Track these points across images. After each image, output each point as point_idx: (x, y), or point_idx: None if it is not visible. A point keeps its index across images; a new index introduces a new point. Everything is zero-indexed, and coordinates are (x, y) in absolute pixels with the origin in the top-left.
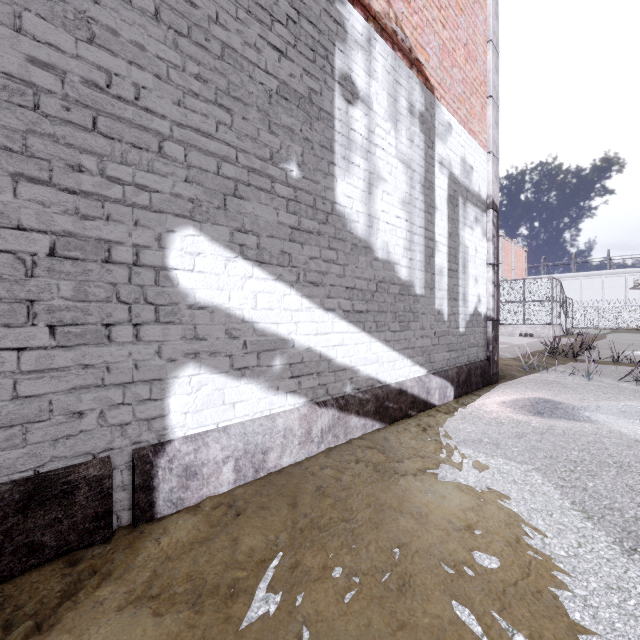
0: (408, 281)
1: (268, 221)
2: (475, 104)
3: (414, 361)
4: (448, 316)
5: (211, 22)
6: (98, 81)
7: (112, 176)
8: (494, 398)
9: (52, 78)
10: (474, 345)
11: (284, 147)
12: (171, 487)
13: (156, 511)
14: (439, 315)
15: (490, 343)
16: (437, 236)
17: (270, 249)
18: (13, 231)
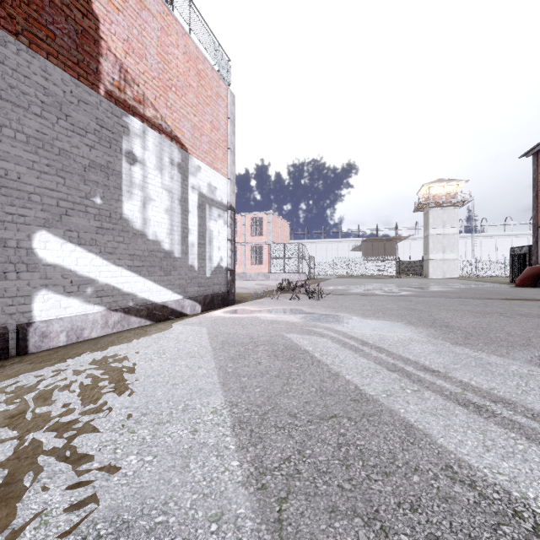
0: (170, 250)
1: (84, 225)
2: (218, 153)
3: (174, 291)
4: (198, 268)
5: (54, 140)
6: (1, 173)
7: (7, 211)
8: (222, 310)
9: None
10: (218, 284)
11: (93, 190)
12: (35, 340)
13: (29, 350)
14: (192, 268)
15: (229, 283)
16: (190, 226)
17: (85, 238)
18: None
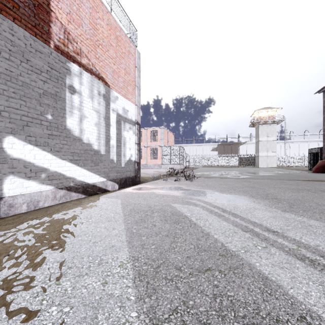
0: (98, 150)
1: (39, 133)
2: (129, 89)
3: (101, 176)
4: (116, 161)
5: (18, 75)
6: None
7: None
8: (131, 187)
9: None
10: (129, 171)
11: (46, 110)
12: (5, 209)
13: None
14: (112, 161)
15: (136, 170)
16: (111, 134)
17: (40, 141)
18: None
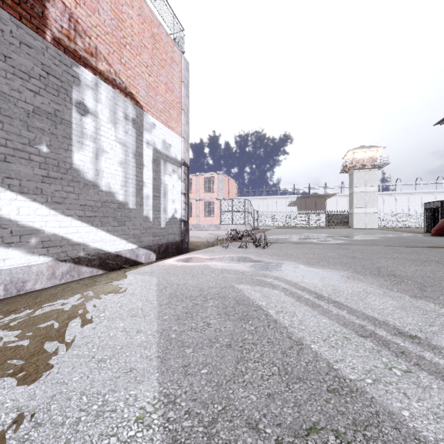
0: (124, 202)
1: (27, 173)
2: (173, 113)
3: (128, 241)
4: (153, 219)
5: None
6: None
7: None
8: (175, 258)
9: None
10: (172, 234)
11: (38, 137)
12: None
13: None
14: (146, 218)
15: (183, 233)
16: (145, 179)
17: (28, 186)
18: None
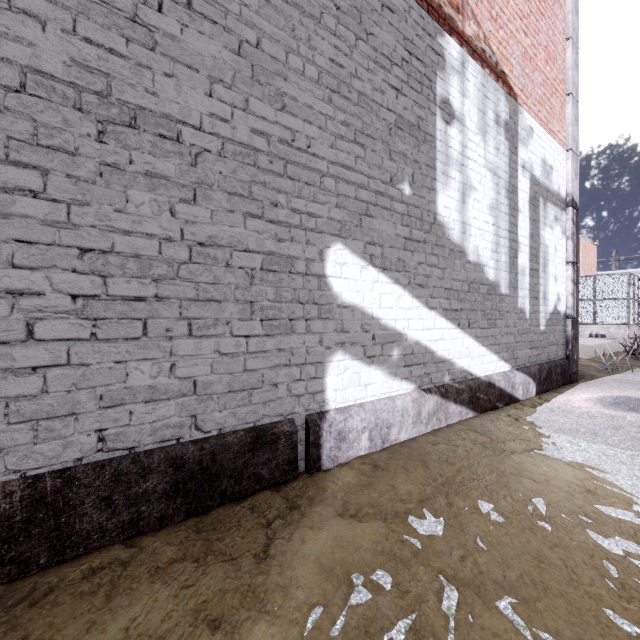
0: (494, 281)
1: (389, 234)
2: (555, 104)
3: (500, 357)
4: (529, 314)
5: (352, 77)
6: (287, 138)
7: (294, 208)
8: (579, 395)
9: (263, 141)
10: (554, 343)
11: (400, 170)
12: (330, 446)
13: (322, 463)
14: (521, 313)
15: (570, 342)
16: (520, 237)
17: (390, 257)
18: (244, 253)
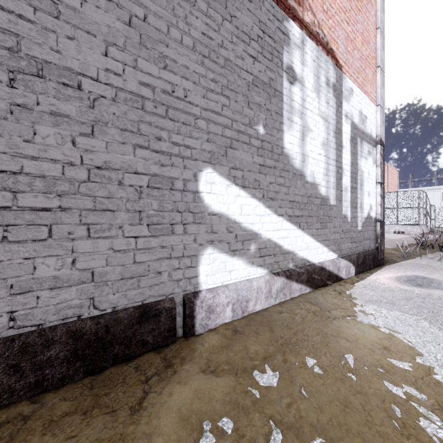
0: (326, 196)
1: (247, 161)
2: (368, 73)
3: (329, 249)
4: (350, 219)
5: (219, 47)
6: (168, 90)
7: (174, 141)
8: (384, 275)
9: (149, 91)
10: (367, 239)
11: (256, 116)
12: (202, 317)
13: (195, 330)
14: (345, 218)
15: (378, 237)
16: (343, 165)
17: (248, 178)
18: (133, 175)
